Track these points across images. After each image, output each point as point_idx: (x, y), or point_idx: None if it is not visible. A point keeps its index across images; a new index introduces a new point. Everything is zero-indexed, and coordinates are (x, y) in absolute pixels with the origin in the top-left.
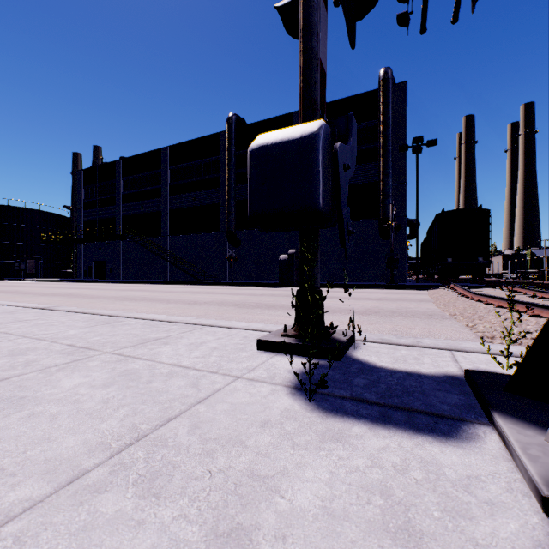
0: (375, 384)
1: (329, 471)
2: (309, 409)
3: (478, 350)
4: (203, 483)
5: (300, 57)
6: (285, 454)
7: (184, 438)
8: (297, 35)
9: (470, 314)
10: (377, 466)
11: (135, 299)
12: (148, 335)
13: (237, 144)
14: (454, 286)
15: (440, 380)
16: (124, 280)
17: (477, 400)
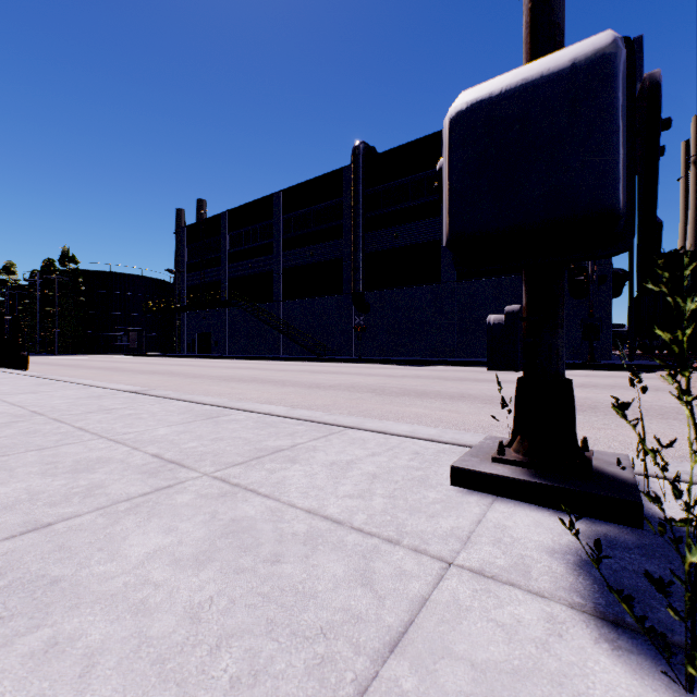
0: None
1: None
2: None
3: None
4: None
5: None
6: None
7: None
8: None
9: None
10: None
11: (244, 380)
12: (265, 442)
13: (365, 180)
14: None
15: None
16: (231, 356)
17: None
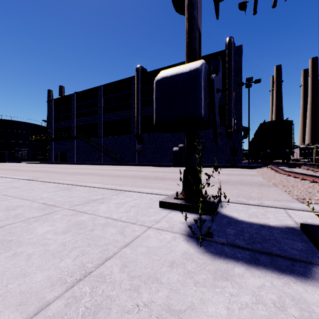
0: (241, 233)
1: (226, 307)
2: (200, 252)
3: (302, 209)
4: (133, 316)
5: (186, 23)
6: (190, 290)
7: (117, 275)
8: (182, 12)
9: (286, 184)
10: (260, 303)
11: (83, 174)
12: (91, 197)
13: (141, 83)
14: (271, 166)
15: (284, 230)
16: (77, 163)
17: (315, 246)
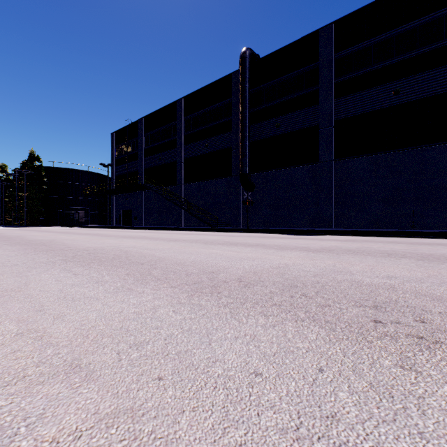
0: None
1: None
2: None
3: None
4: None
5: None
6: None
7: None
8: None
9: None
10: None
11: (95, 259)
12: None
13: (250, 82)
14: None
15: None
16: (142, 227)
17: None
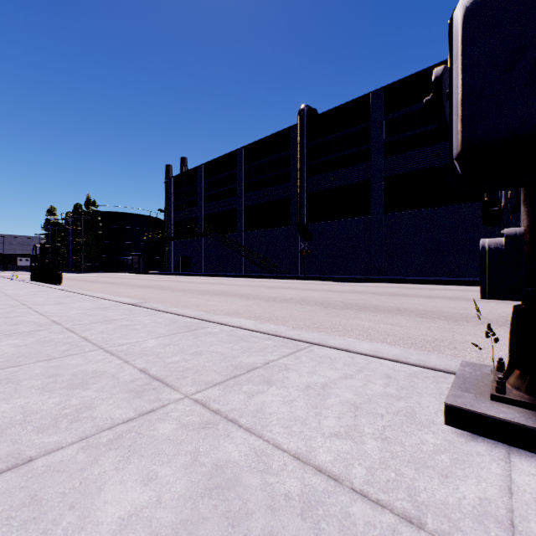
0: None
1: None
2: None
3: None
4: None
5: None
6: None
7: None
8: None
9: None
10: None
11: (216, 294)
12: (239, 358)
13: (308, 136)
14: None
15: None
16: (205, 274)
17: None
